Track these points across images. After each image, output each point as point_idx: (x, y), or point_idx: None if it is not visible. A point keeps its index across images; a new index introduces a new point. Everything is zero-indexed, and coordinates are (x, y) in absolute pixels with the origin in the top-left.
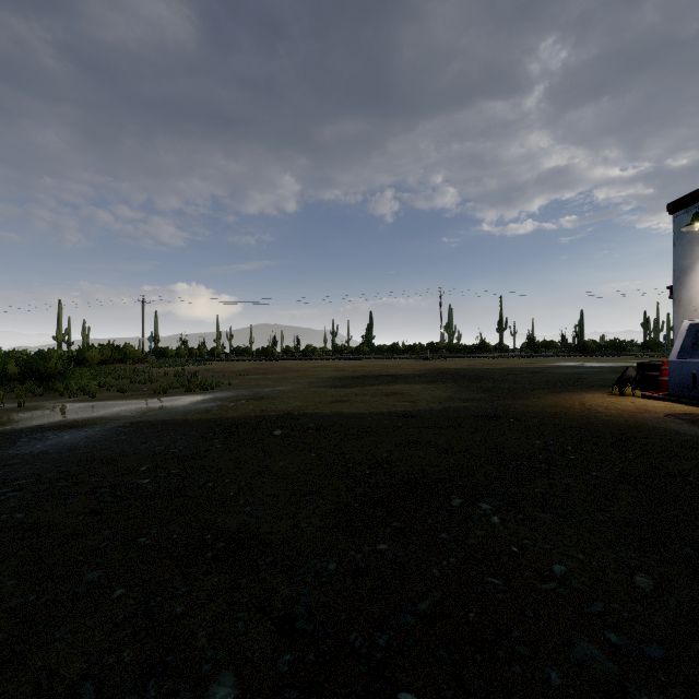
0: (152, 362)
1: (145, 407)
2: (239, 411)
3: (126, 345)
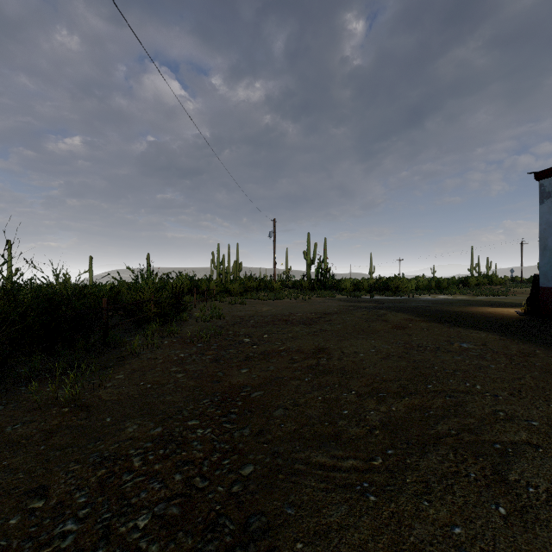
0: (508, 285)
1: (459, 298)
2: (481, 299)
3: (491, 275)
